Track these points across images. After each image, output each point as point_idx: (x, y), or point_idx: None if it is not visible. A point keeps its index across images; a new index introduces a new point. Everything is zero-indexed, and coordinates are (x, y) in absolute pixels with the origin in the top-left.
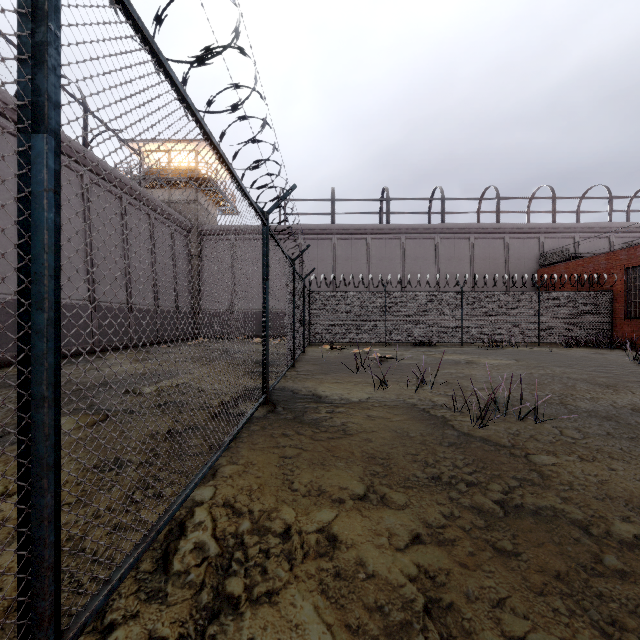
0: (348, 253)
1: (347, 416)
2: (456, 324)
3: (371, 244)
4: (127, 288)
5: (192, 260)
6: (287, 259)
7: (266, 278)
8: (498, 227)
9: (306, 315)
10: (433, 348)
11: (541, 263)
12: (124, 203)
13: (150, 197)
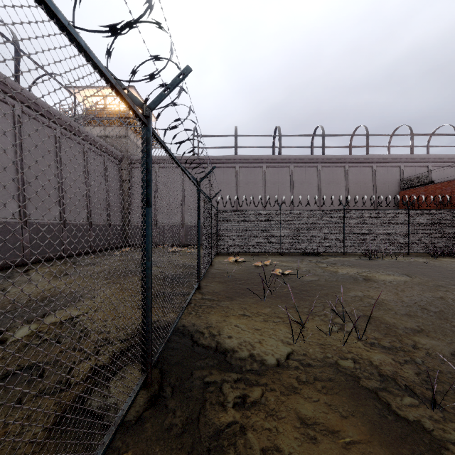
0: (248, 178)
1: (268, 424)
2: (339, 237)
3: (266, 171)
4: (60, 207)
5: (123, 184)
6: (190, 180)
7: (146, 203)
8: (367, 158)
9: (214, 230)
10: (322, 258)
11: (402, 186)
12: (58, 134)
13: (83, 130)
